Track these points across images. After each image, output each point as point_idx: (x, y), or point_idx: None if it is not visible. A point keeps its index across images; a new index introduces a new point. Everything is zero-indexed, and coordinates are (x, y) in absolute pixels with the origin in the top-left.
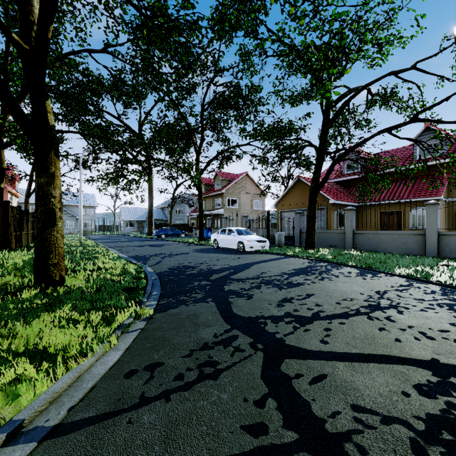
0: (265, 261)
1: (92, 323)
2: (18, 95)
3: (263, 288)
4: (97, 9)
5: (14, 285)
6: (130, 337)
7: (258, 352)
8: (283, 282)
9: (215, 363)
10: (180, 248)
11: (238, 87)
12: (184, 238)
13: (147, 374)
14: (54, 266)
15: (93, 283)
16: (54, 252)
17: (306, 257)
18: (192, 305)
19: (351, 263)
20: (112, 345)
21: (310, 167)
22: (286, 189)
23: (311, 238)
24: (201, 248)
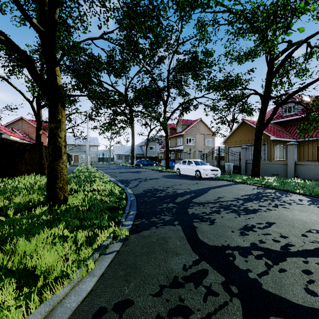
0: (219, 186)
1: (78, 242)
2: None
3: (222, 213)
4: (93, 2)
5: (33, 202)
6: (106, 260)
7: (234, 299)
8: (239, 208)
9: (187, 310)
10: (152, 174)
11: (195, 53)
12: (155, 166)
13: (115, 317)
14: (60, 189)
15: (88, 201)
16: (60, 178)
17: (253, 184)
18: (162, 227)
19: (299, 191)
20: (90, 269)
21: (251, 112)
22: (233, 130)
23: (256, 168)
24: (168, 174)
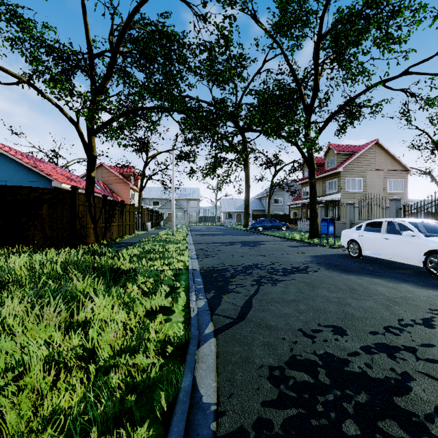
0: None
1: None
2: (105, 74)
3: None
4: None
5: None
6: None
7: None
8: None
9: None
10: (286, 251)
11: None
12: (287, 232)
13: None
14: None
15: None
16: None
17: None
18: None
19: None
20: None
21: None
22: None
23: None
24: (324, 254)
